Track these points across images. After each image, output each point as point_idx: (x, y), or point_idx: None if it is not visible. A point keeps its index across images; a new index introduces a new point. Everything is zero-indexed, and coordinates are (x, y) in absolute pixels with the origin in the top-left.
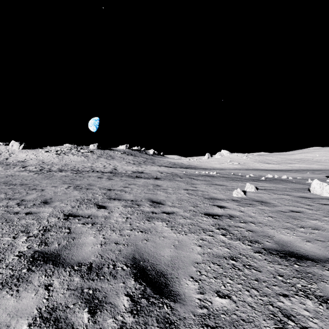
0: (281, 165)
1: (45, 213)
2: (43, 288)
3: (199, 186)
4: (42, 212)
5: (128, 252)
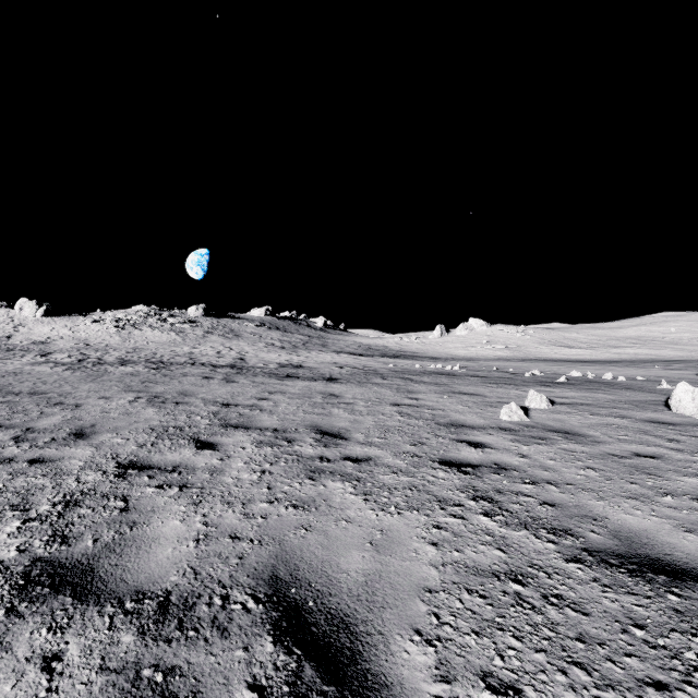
0: (598, 351)
1: (75, 460)
2: (39, 667)
3: (424, 396)
4: (68, 458)
5: (260, 560)
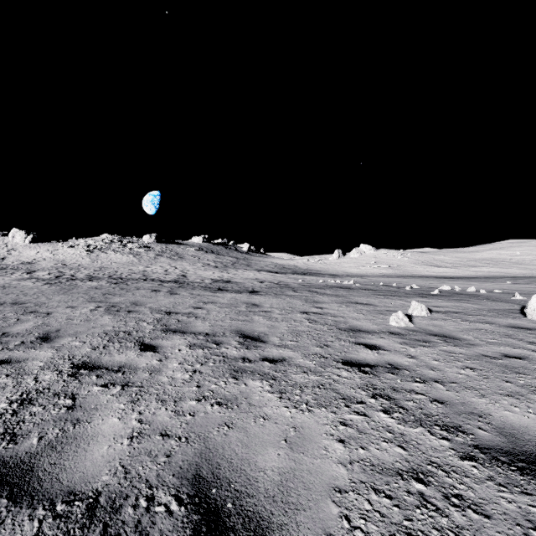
0: (460, 270)
1: (37, 361)
2: None
3: (327, 306)
4: (31, 359)
5: (186, 458)
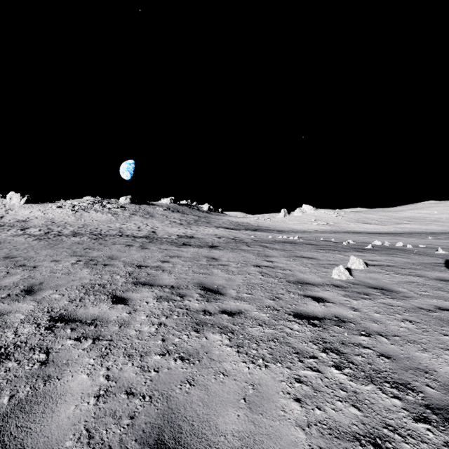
0: (387, 226)
1: (19, 313)
2: None
3: (276, 259)
4: (14, 312)
5: (149, 420)
